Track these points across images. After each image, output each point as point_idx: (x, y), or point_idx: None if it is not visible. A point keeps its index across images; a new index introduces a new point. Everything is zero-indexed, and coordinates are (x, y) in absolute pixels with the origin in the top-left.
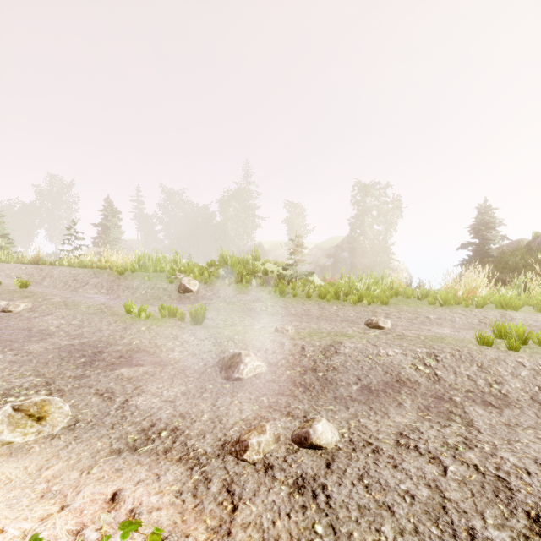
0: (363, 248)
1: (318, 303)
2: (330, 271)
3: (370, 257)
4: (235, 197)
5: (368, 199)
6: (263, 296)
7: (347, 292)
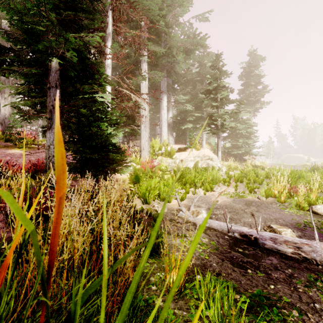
0: None
1: None
2: None
3: None
4: None
5: None
6: None
7: None
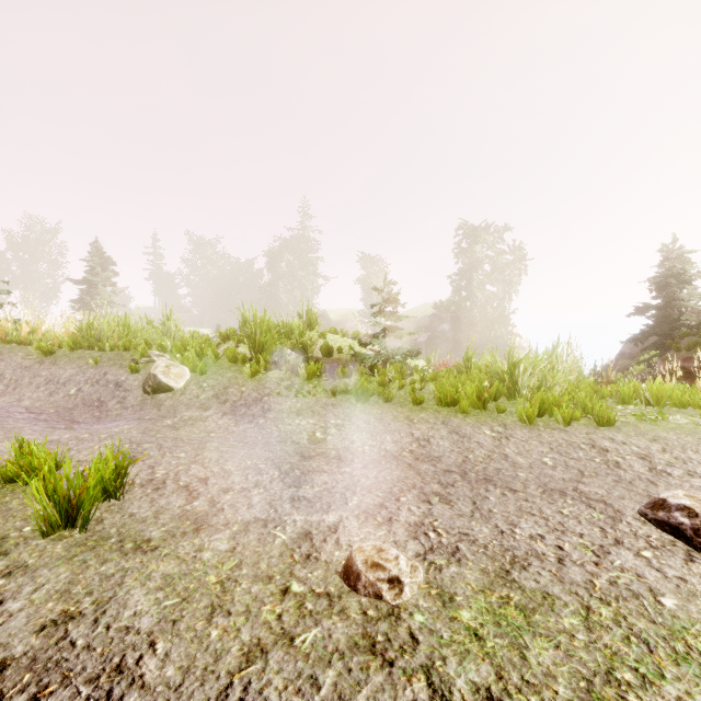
0: (470, 318)
1: (443, 420)
2: (438, 350)
3: (481, 330)
4: (289, 247)
5: (479, 247)
6: (319, 400)
7: (498, 392)
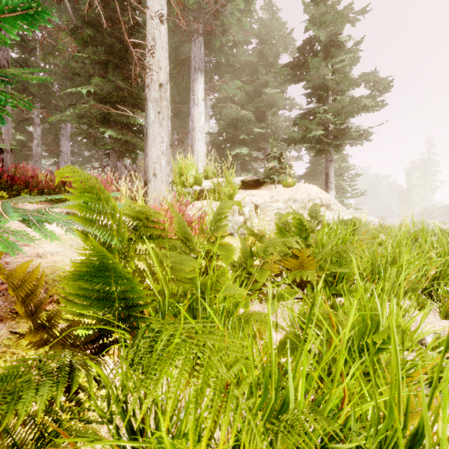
0: None
1: None
2: None
3: None
4: (418, 169)
5: None
6: None
7: None
